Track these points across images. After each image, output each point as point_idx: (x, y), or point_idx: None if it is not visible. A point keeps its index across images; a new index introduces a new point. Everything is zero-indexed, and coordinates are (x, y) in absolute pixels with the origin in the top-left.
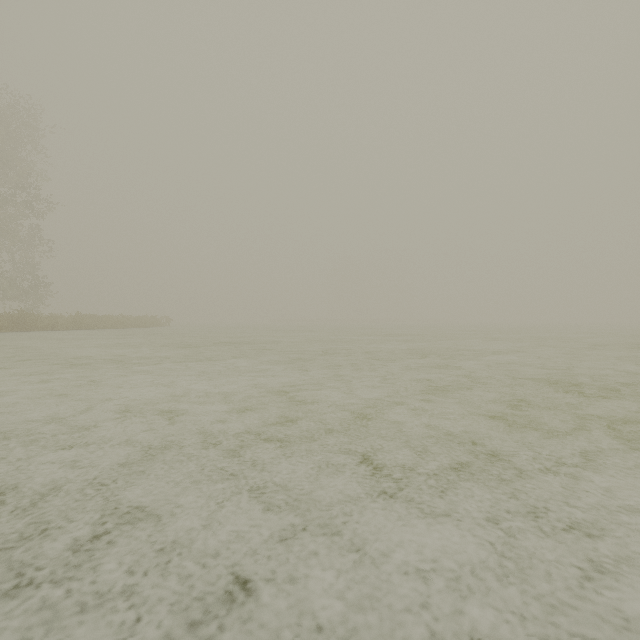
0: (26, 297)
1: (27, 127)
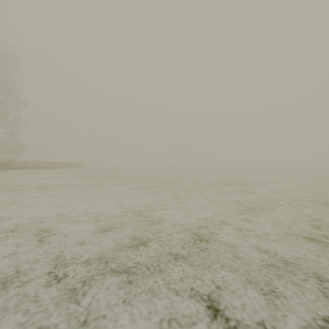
0: (12, 152)
1: (13, 63)
